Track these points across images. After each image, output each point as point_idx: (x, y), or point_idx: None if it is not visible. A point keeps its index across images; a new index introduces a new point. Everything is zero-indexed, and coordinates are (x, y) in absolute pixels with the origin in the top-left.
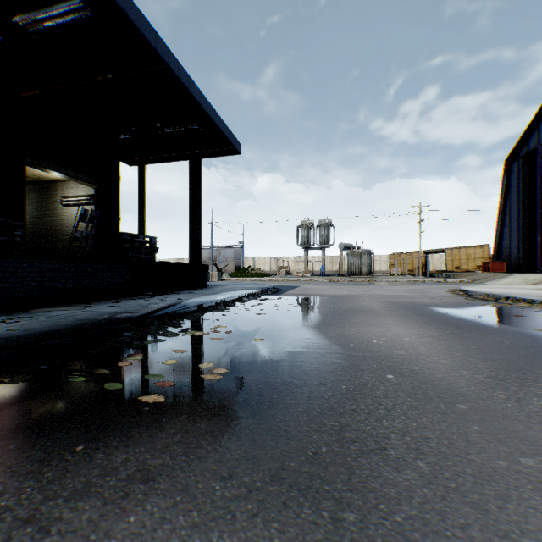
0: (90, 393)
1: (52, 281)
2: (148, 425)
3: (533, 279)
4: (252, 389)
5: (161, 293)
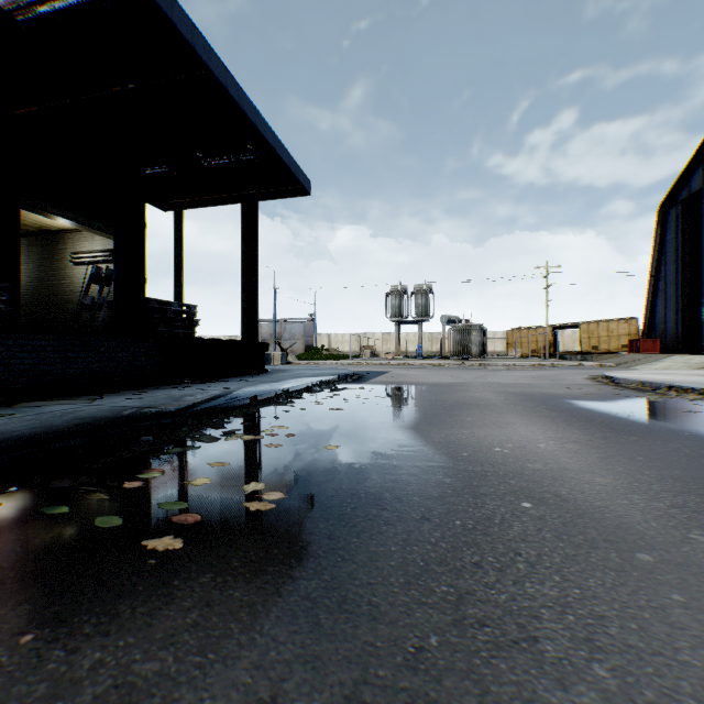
0: (70, 533)
1: (50, 364)
2: (149, 592)
3: (698, 362)
4: (320, 527)
5: (203, 381)
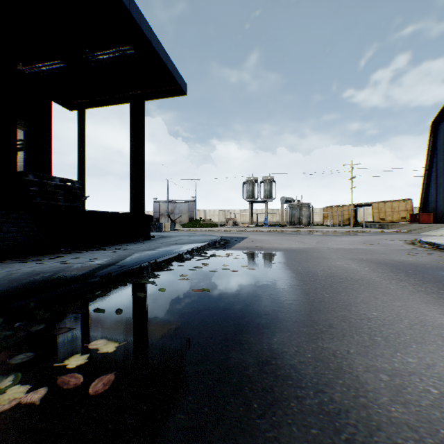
0: None
1: None
2: None
3: None
4: None
5: (84, 249)
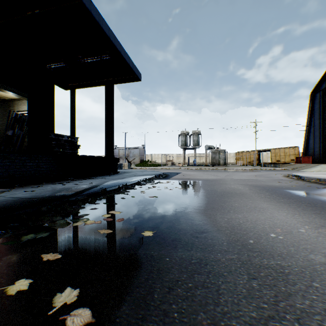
0: None
1: None
2: None
3: None
4: None
5: (81, 178)
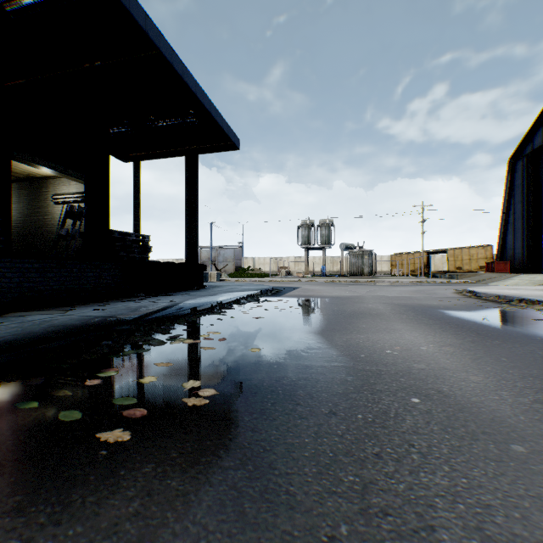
0: (37, 426)
1: (32, 282)
2: (99, 482)
3: (540, 279)
4: (245, 421)
5: (154, 294)
